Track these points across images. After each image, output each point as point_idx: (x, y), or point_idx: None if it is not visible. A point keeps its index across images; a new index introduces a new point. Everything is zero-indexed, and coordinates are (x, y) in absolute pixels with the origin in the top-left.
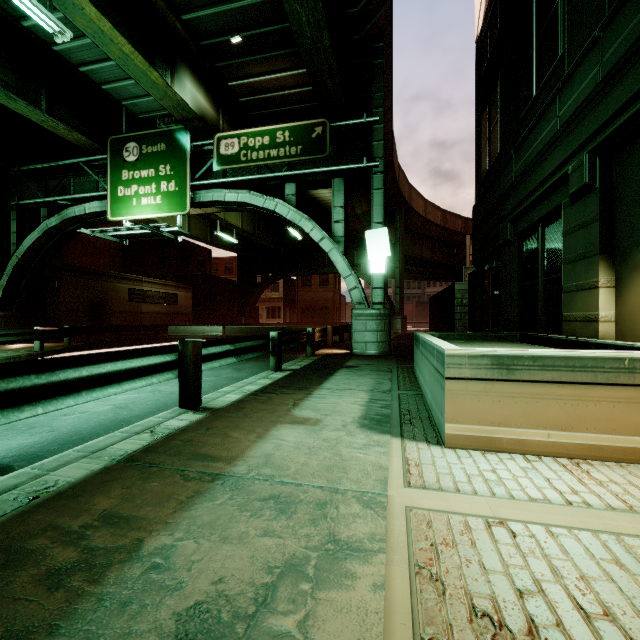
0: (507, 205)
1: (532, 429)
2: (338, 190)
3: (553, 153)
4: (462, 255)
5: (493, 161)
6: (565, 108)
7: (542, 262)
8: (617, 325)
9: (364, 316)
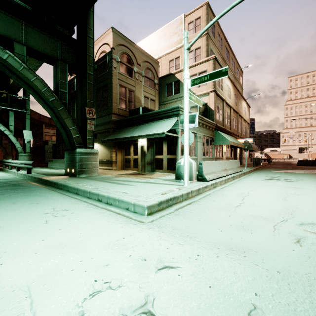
0: None
1: None
2: (11, 115)
3: None
4: (41, 131)
5: None
6: None
7: None
8: None
9: (23, 156)
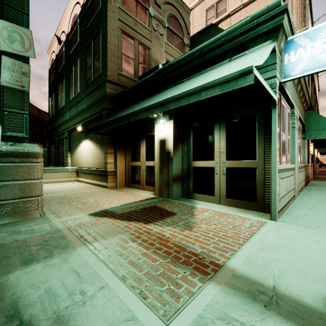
0: (56, 131)
1: (48, 179)
2: None
3: (63, 126)
4: None
5: (53, 115)
6: (64, 118)
7: (62, 149)
8: (71, 164)
9: None
